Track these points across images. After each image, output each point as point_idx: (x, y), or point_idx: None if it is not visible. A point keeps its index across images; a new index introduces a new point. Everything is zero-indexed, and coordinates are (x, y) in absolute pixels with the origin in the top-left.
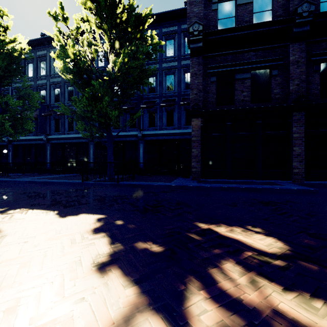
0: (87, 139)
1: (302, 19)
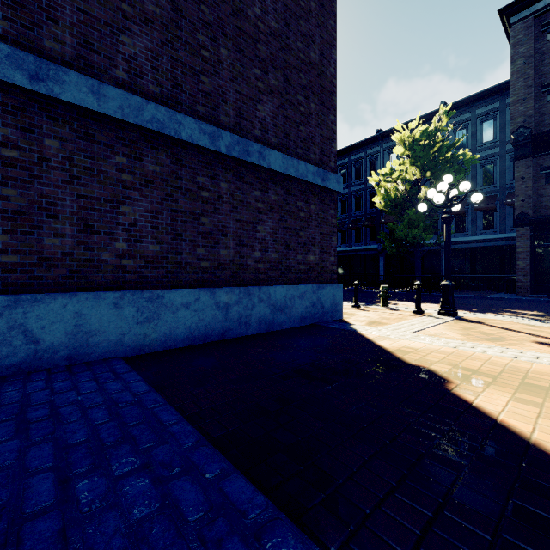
0: (377, 251)
1: None
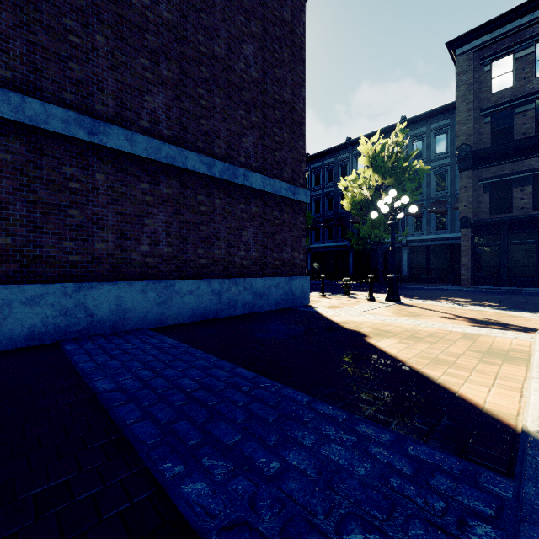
0: (347, 247)
1: None
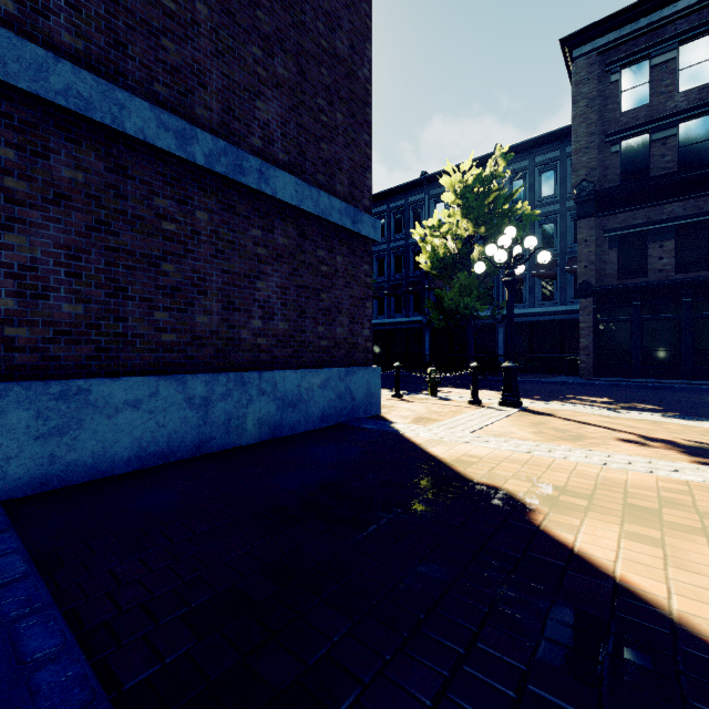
0: (421, 324)
1: None
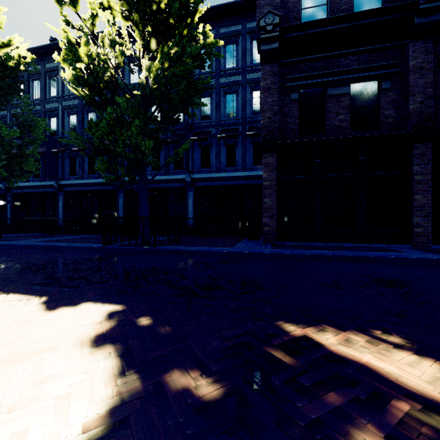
0: (115, 186)
1: (429, 3)
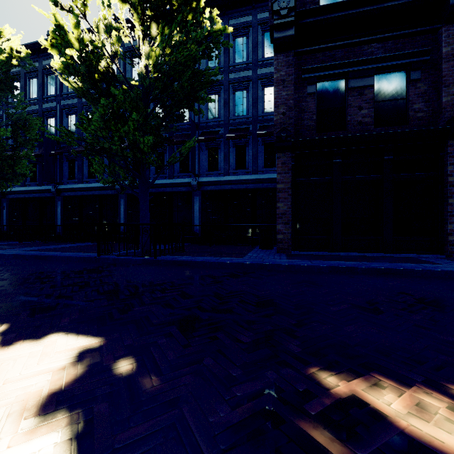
0: (116, 190)
1: None
